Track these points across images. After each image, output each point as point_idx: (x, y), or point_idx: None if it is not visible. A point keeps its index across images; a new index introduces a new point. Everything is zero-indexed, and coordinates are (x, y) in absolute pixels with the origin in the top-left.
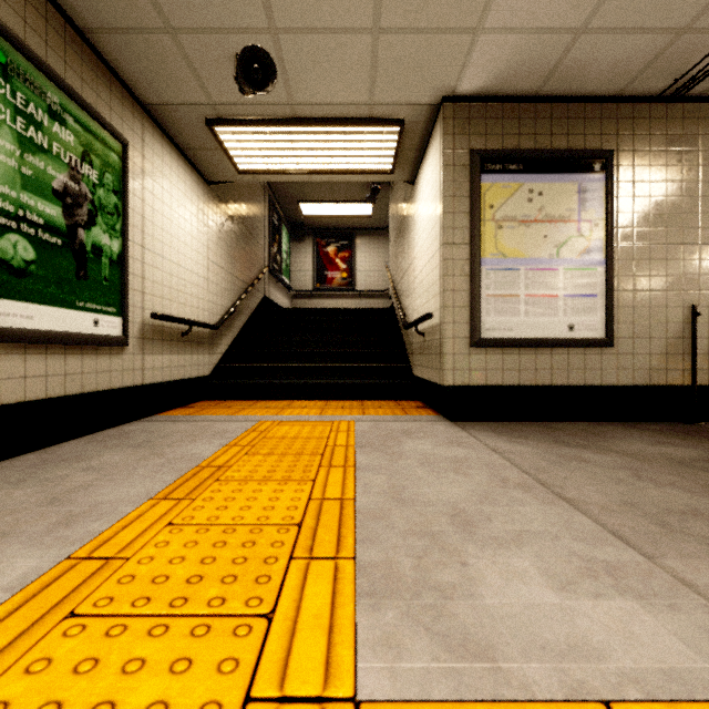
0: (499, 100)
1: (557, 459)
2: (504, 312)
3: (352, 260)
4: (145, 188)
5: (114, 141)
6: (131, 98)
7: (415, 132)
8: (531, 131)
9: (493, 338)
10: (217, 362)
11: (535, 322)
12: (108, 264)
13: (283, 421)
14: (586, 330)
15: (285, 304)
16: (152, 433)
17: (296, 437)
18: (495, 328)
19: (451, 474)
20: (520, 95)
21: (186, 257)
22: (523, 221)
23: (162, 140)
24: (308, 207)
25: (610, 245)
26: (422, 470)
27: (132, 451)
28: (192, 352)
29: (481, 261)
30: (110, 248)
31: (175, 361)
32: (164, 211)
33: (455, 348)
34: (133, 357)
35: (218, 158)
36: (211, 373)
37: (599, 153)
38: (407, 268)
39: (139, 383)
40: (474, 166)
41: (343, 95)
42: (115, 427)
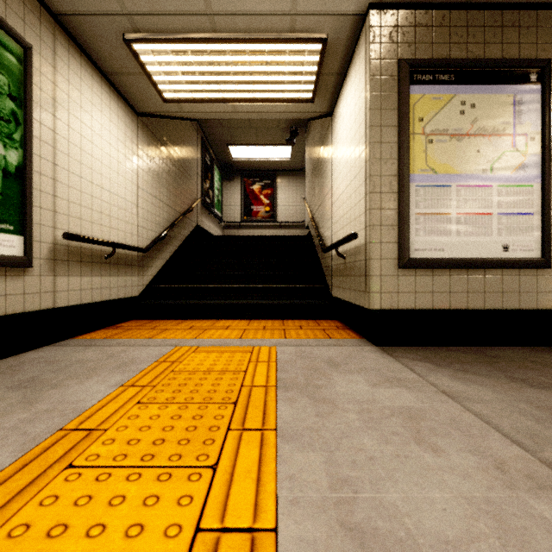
0: (428, 7)
1: (538, 411)
2: (435, 232)
3: (274, 197)
4: (58, 103)
5: (11, 41)
6: (37, 2)
7: (337, 52)
8: (462, 39)
9: (423, 259)
10: (148, 283)
11: (468, 242)
12: (0, 175)
13: (201, 346)
14: (522, 250)
15: (217, 233)
16: (50, 364)
17: (209, 370)
18: (425, 248)
19: (414, 449)
20: (451, 2)
21: (111, 181)
22: (455, 134)
23: (80, 58)
24: (236, 150)
25: (548, 160)
26: (370, 437)
27: (1, 395)
28: (118, 274)
29: (410, 178)
30: (4, 158)
31: (98, 283)
32: (83, 131)
33: (383, 269)
34: (40, 279)
35: (143, 85)
36: (140, 294)
37: (537, 62)
38: (324, 196)
39: (48, 307)
40: (403, 76)
41: (264, 2)
42: (19, 354)
